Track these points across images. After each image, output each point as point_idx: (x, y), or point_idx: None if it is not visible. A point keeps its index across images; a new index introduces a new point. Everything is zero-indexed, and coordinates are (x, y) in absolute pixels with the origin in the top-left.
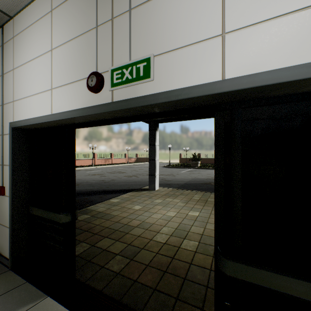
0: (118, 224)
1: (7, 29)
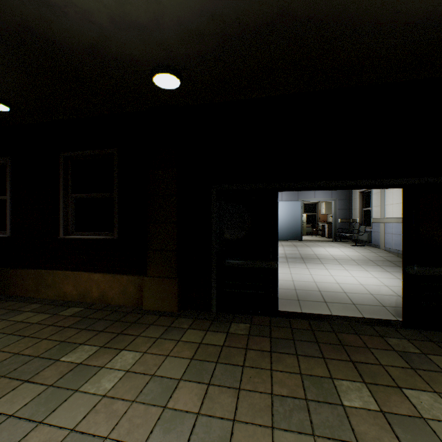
0: None
1: None
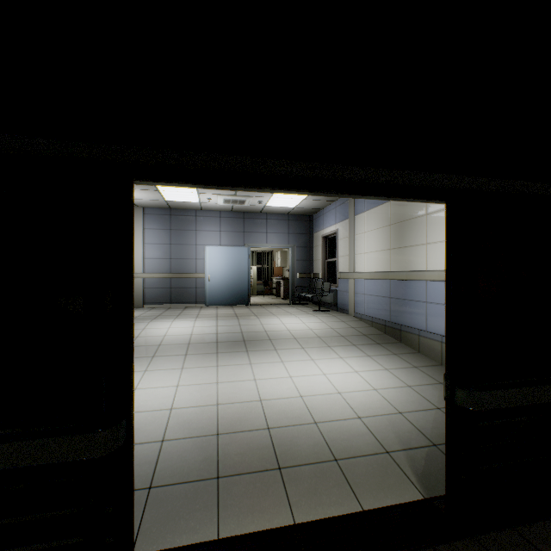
0: None
1: None
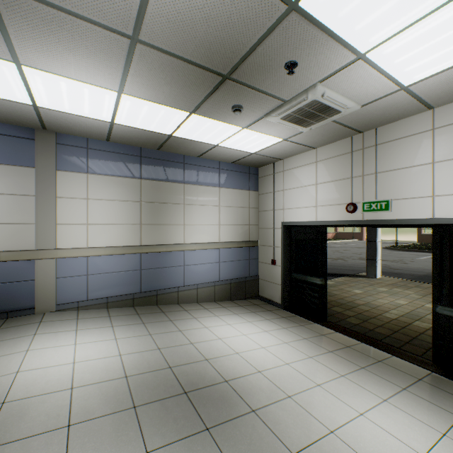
0: (343, 300)
1: (277, 165)
